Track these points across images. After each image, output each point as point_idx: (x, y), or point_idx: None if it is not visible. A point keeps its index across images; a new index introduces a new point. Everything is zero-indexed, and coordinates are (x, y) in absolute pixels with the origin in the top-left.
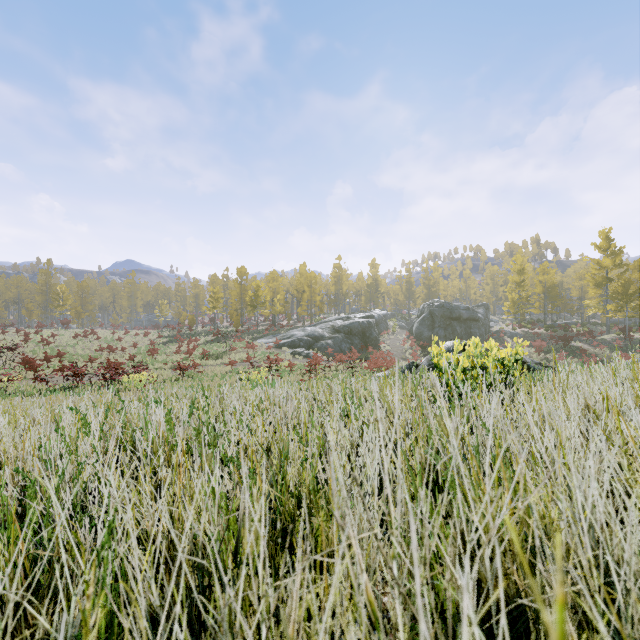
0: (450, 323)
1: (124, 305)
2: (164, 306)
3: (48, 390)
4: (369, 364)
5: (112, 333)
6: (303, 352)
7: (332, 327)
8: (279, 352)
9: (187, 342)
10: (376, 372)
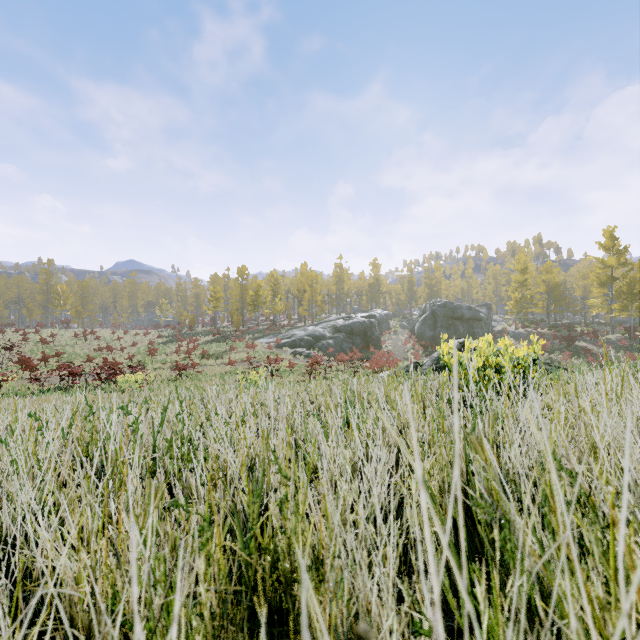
0: (452, 323)
1: (125, 305)
2: (165, 306)
3: (42, 390)
4: (371, 364)
5: (112, 333)
6: (304, 352)
7: (333, 327)
8: (280, 352)
9: (187, 342)
10: (378, 372)
